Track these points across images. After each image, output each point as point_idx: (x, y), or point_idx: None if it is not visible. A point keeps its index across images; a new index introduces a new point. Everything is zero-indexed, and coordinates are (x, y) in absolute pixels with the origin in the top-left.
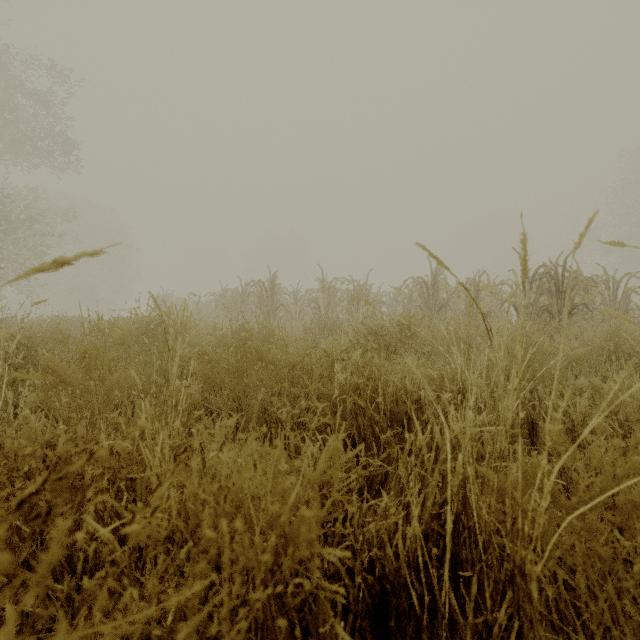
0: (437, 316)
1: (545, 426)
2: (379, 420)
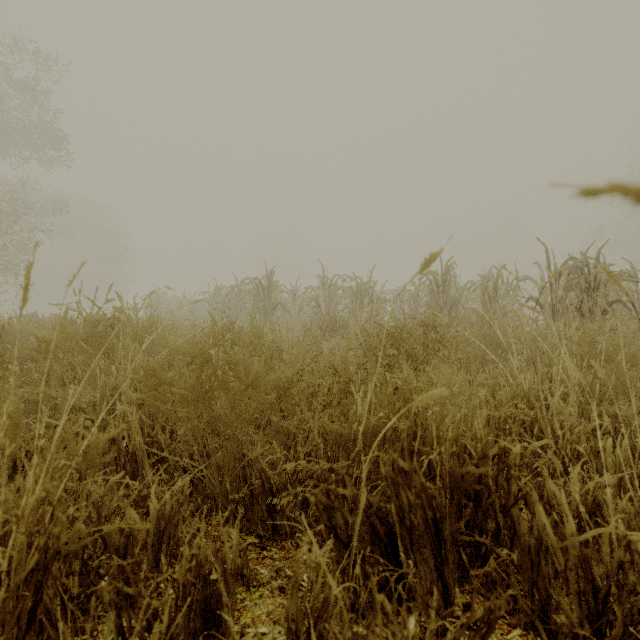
0: (448, 315)
1: None
2: (434, 493)
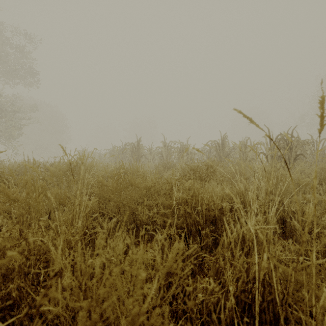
0: (224, 161)
1: (290, 222)
2: (199, 220)
